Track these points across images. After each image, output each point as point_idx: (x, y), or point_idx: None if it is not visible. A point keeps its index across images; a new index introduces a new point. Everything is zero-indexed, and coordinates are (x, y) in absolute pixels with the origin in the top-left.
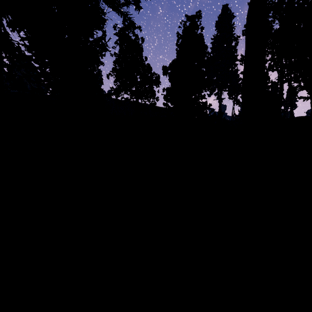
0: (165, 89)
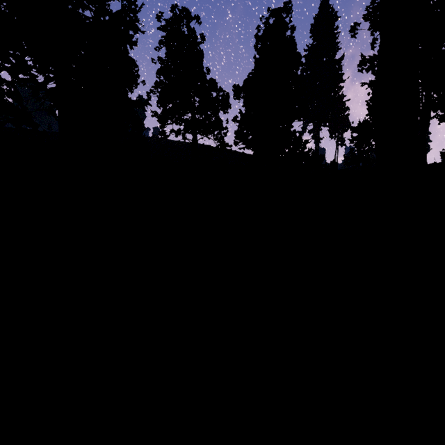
0: (239, 112)
